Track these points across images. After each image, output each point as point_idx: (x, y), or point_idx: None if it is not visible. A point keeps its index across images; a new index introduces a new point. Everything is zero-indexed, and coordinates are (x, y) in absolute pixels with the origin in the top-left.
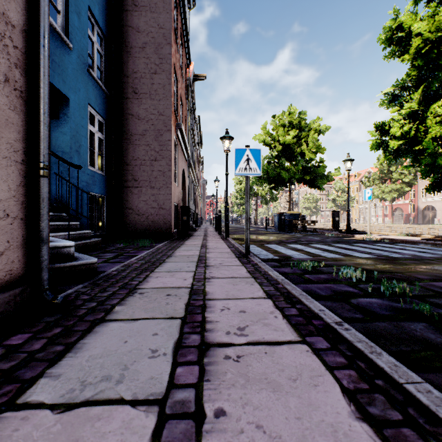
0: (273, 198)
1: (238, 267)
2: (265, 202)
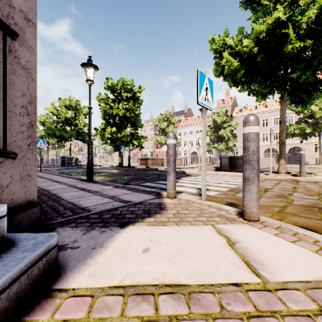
0: (62, 145)
1: (38, 172)
2: (55, 147)
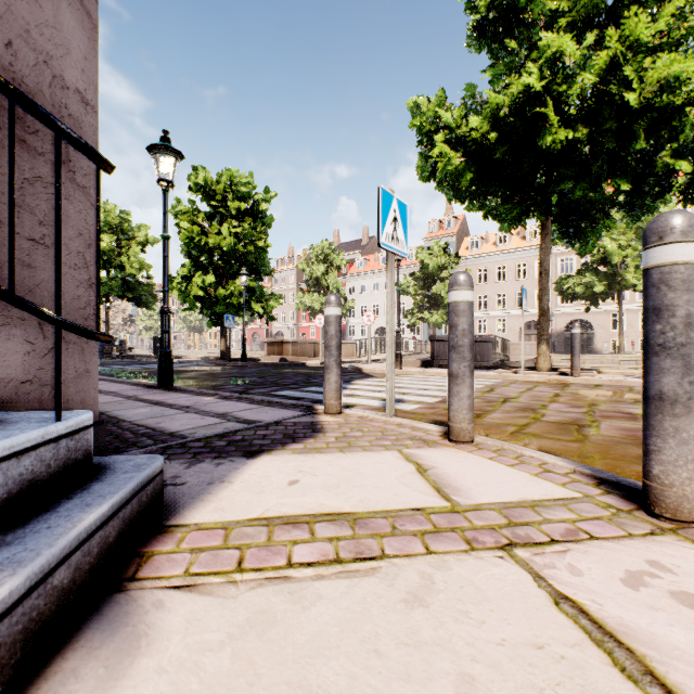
0: None
1: None
2: None
